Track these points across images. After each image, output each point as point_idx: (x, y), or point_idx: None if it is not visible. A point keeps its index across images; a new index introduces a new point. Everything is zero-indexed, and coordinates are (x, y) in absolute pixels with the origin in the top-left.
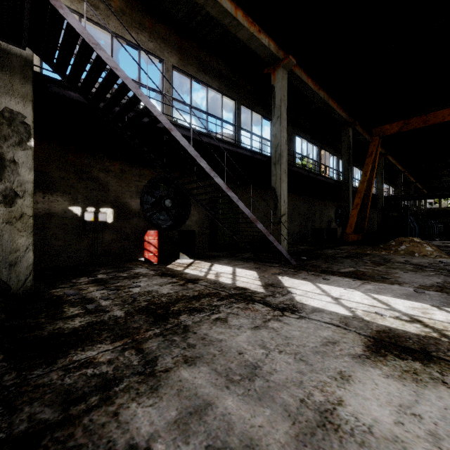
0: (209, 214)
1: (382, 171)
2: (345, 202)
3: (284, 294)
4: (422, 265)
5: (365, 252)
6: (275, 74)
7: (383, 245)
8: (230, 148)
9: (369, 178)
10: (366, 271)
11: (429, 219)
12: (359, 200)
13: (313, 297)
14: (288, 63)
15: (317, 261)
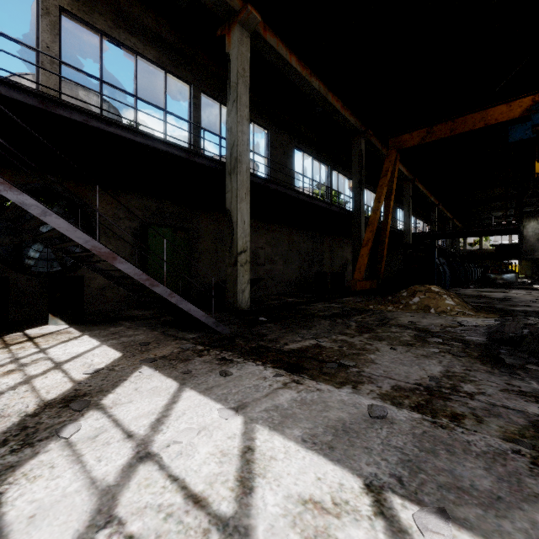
0: (138, 251)
1: (410, 201)
2: (356, 237)
3: (27, 444)
4: (429, 331)
5: (367, 307)
6: (231, 35)
7: (392, 296)
8: (139, 139)
9: (386, 206)
10: (330, 346)
11: (469, 262)
12: (371, 234)
13: (92, 452)
14: (248, 18)
15: (273, 326)
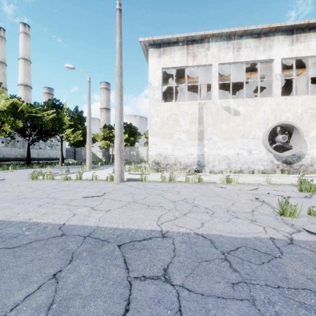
0: None
1: None
2: None
3: None
4: None
5: None
6: None
7: None
8: None
9: None
10: None
11: None
12: None
13: None
14: None
15: None
